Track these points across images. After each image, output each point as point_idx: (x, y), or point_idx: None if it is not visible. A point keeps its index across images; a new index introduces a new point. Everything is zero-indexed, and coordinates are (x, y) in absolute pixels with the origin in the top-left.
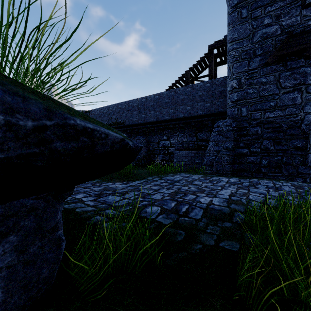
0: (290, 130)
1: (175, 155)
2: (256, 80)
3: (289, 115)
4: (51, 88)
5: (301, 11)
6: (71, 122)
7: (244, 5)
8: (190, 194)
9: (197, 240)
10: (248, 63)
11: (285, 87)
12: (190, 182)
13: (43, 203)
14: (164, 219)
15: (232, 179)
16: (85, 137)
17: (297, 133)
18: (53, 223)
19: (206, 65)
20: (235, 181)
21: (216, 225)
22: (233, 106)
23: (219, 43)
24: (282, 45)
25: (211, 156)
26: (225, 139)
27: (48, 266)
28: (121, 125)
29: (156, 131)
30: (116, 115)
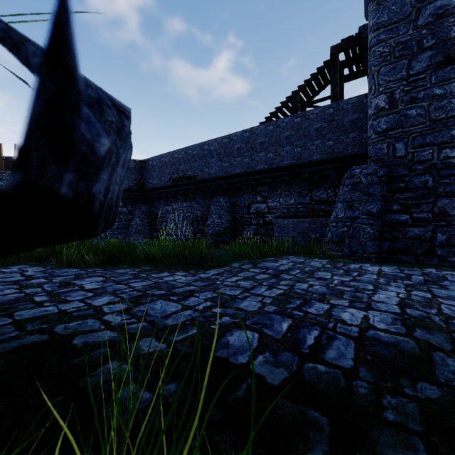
0: None
1: (276, 226)
2: (423, 93)
3: None
4: None
5: None
6: None
7: None
8: (315, 299)
9: None
10: (408, 64)
11: None
12: (309, 274)
13: None
14: (268, 367)
15: (385, 267)
16: None
17: None
18: None
19: (326, 82)
20: (395, 272)
21: (401, 394)
22: (379, 141)
23: (349, 41)
24: None
25: (340, 227)
26: (366, 197)
27: None
28: (191, 180)
29: (245, 188)
30: (184, 165)
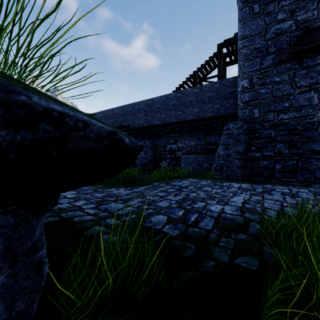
0: (306, 133)
1: (183, 160)
2: (269, 80)
3: (305, 117)
4: (37, 78)
5: (318, 5)
6: (19, 97)
7: (256, 0)
8: (199, 201)
9: (208, 256)
10: (260, 62)
11: (300, 87)
12: (198, 188)
13: (13, 219)
14: (170, 230)
15: (243, 184)
16: (47, 125)
17: (313, 136)
18: (30, 243)
19: (215, 65)
20: (248, 187)
21: (229, 237)
22: (244, 107)
23: (229, 41)
24: (297, 41)
25: (221, 160)
26: (236, 142)
27: (24, 297)
28: (126, 128)
29: (163, 134)
30: (121, 118)
